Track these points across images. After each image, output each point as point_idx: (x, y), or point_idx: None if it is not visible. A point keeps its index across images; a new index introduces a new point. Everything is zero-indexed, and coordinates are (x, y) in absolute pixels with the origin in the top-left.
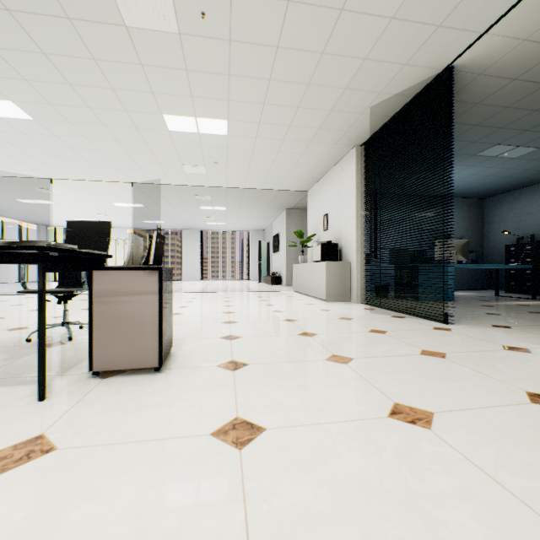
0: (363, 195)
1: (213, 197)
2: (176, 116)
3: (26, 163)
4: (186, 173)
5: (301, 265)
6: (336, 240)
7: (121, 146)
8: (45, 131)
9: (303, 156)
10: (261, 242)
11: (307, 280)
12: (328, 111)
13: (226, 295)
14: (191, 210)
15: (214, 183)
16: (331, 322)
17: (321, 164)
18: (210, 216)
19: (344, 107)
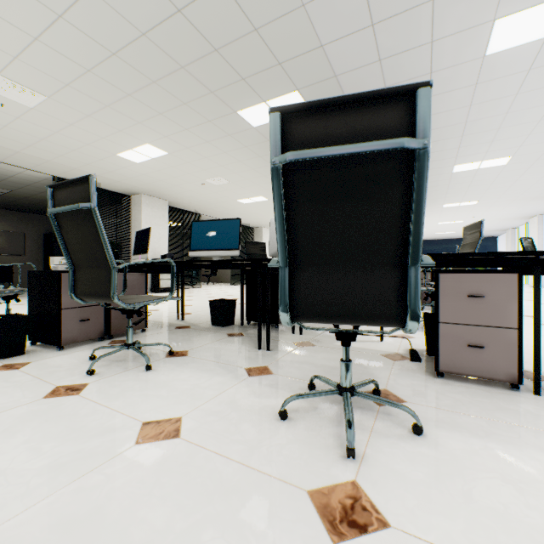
0: None
1: None
2: None
3: None
4: None
5: None
6: None
7: None
8: None
9: None
10: None
11: None
12: None
13: None
14: None
15: None
16: None
17: None
18: None
19: None
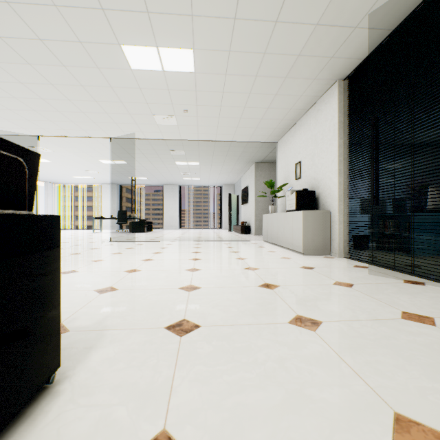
0: (346, 135)
1: (187, 151)
2: (135, 46)
3: (9, 119)
4: (158, 125)
5: (272, 215)
6: (311, 188)
7: (88, 93)
8: (9, 77)
9: (276, 98)
10: (232, 195)
11: (279, 230)
12: (313, 26)
13: (197, 245)
14: (168, 166)
15: (186, 136)
16: (327, 292)
17: (294, 108)
18: (186, 171)
19: (335, 17)
